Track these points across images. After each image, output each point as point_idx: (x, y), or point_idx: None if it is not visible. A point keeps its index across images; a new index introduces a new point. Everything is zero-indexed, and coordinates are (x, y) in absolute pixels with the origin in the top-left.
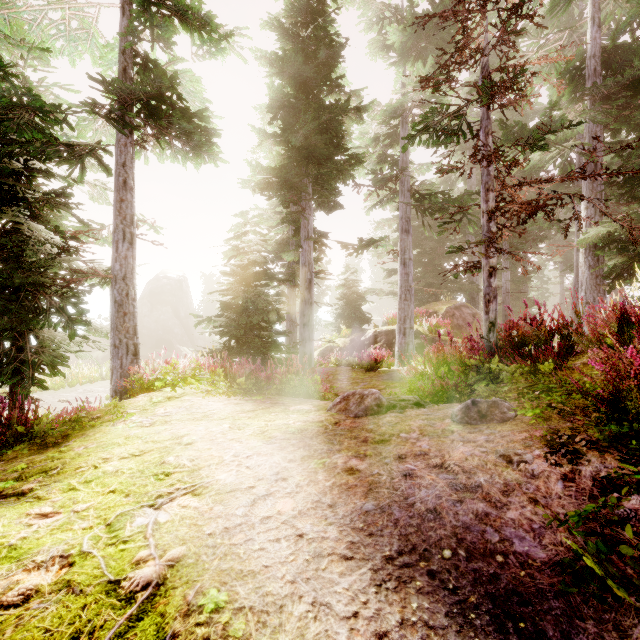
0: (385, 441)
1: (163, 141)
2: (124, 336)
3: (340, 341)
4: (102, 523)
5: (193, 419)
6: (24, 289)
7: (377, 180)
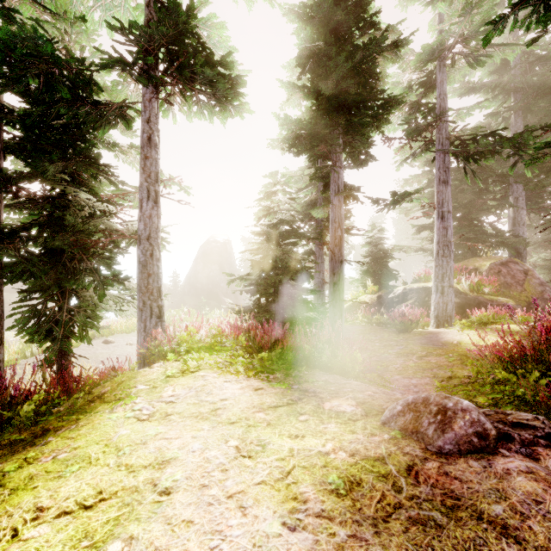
0: None
1: (189, 96)
2: (148, 298)
3: (367, 297)
4: None
5: (197, 416)
6: (67, 251)
7: (411, 130)
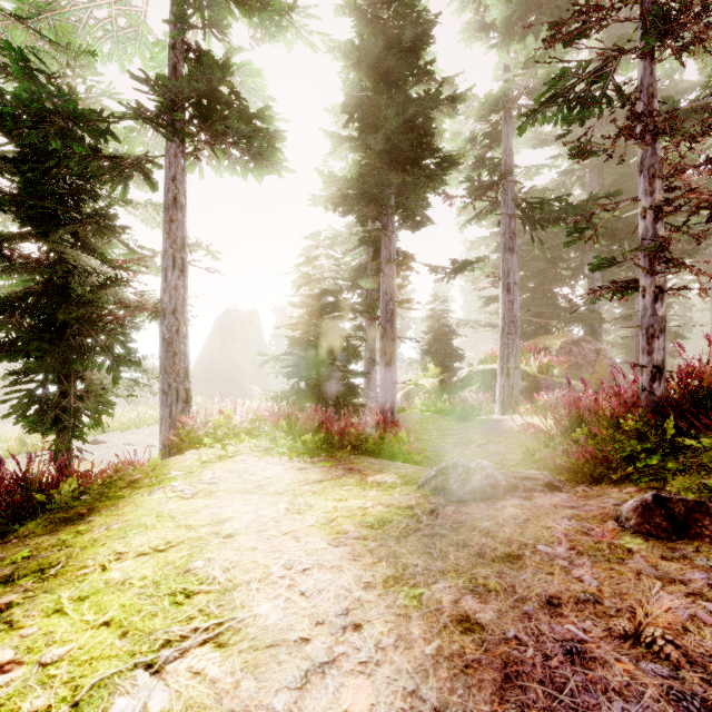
0: (514, 558)
1: (219, 150)
2: (174, 380)
3: (427, 382)
4: (68, 699)
5: (243, 491)
6: (70, 326)
7: (473, 189)
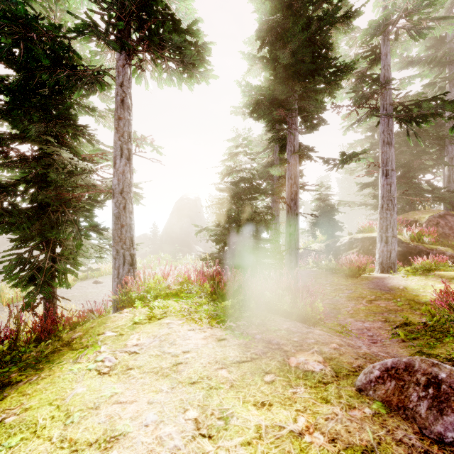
0: None
1: (159, 64)
2: (121, 247)
3: (316, 246)
4: None
5: (157, 372)
6: (52, 205)
7: (357, 98)
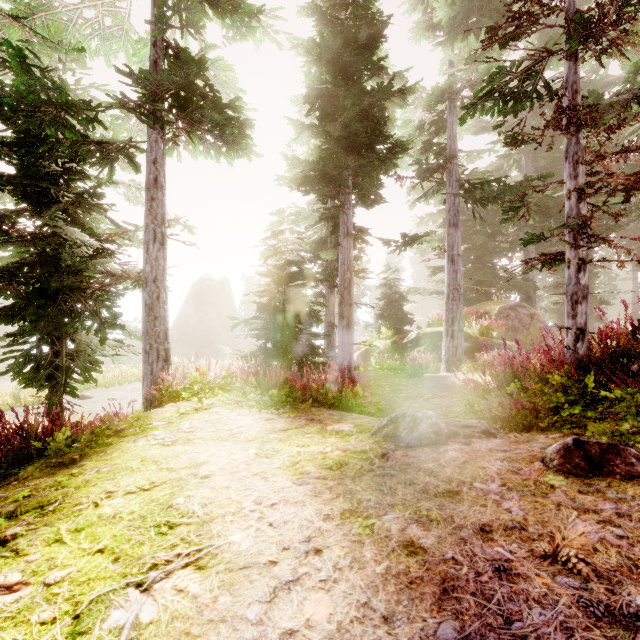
0: (453, 493)
1: (195, 136)
2: (155, 341)
3: (381, 343)
4: (70, 612)
5: (217, 439)
6: (61, 293)
7: (422, 171)
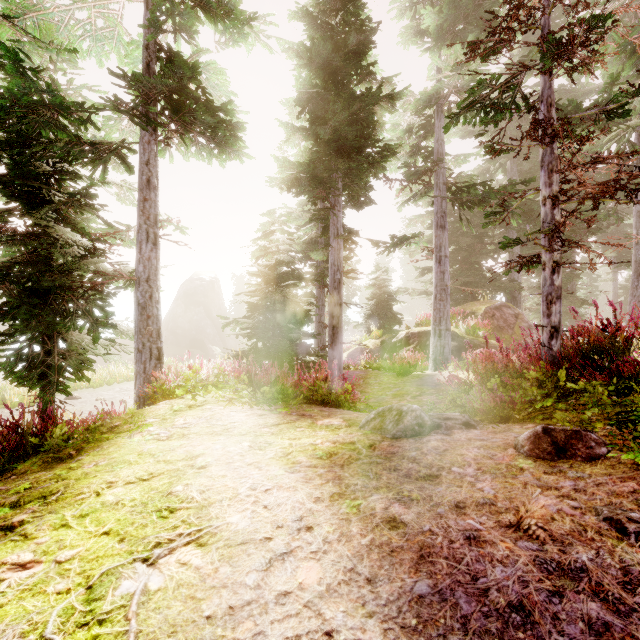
0: (433, 477)
1: (188, 138)
2: (147, 340)
3: (370, 342)
4: (83, 584)
5: (212, 433)
6: (53, 292)
7: (410, 174)
